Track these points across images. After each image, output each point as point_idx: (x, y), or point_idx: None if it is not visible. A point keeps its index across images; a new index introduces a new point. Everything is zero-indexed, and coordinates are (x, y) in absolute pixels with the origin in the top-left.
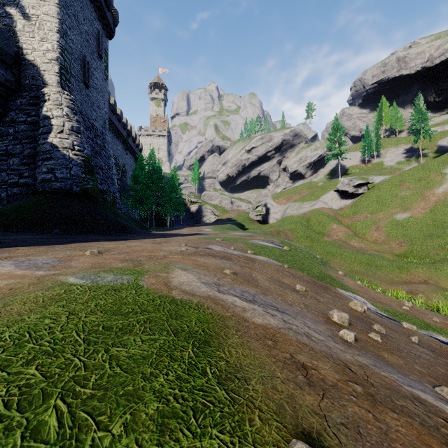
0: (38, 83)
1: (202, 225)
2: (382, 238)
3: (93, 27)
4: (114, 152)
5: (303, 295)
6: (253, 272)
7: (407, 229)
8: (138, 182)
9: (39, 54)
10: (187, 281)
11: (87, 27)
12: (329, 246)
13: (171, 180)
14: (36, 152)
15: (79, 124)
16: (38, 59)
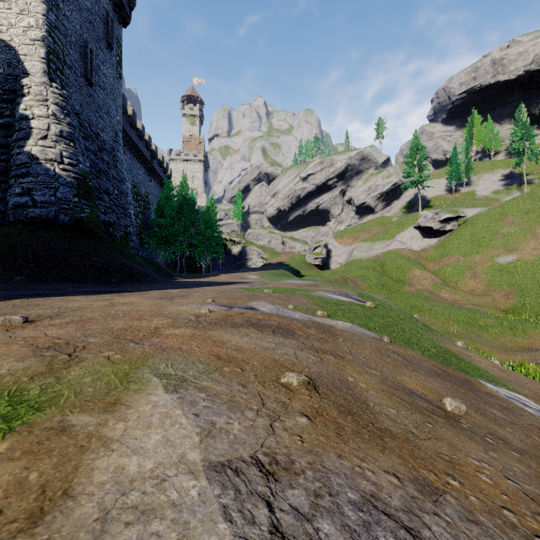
0: (16, 73)
1: (246, 271)
2: (481, 288)
3: (99, 6)
4: (133, 178)
5: (476, 432)
6: (343, 367)
7: (514, 277)
8: (163, 215)
9: (18, 33)
10: (149, 473)
11: (91, 4)
12: (412, 299)
13: (207, 214)
14: (8, 167)
15: (72, 128)
16: (16, 39)
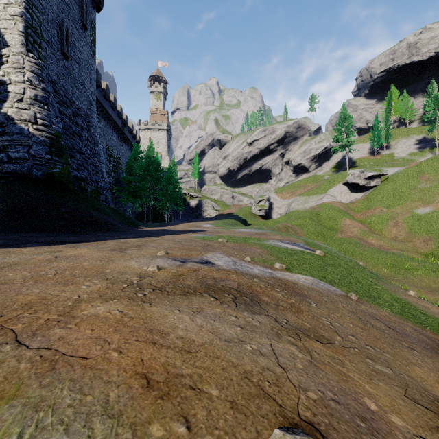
0: None
1: (202, 220)
2: (403, 235)
3: None
4: (107, 142)
5: None
6: (345, 369)
7: (431, 225)
8: (131, 173)
9: None
10: None
11: None
12: (345, 244)
13: (169, 172)
14: None
15: (46, 93)
16: None
